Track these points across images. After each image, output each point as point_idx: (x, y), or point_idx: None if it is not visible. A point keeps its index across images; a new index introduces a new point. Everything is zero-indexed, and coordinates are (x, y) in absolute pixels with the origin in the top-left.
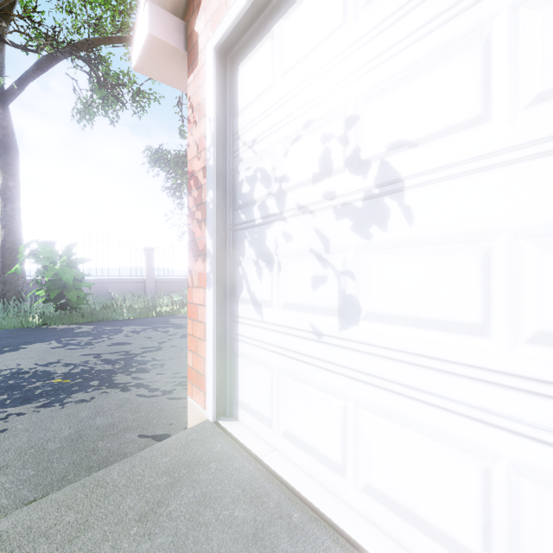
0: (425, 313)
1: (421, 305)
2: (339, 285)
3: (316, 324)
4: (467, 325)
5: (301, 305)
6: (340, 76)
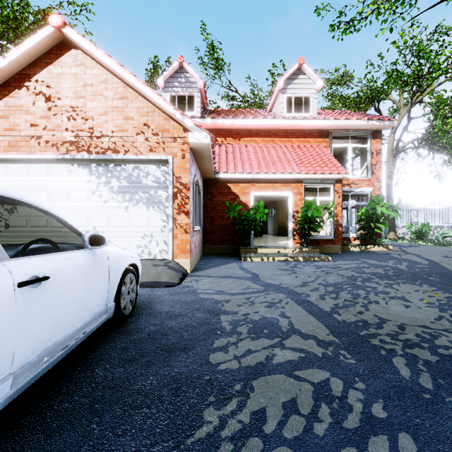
0: (20, 225)
1: (19, 224)
2: (5, 222)
3: (0, 229)
4: (25, 226)
5: None
6: (6, 185)
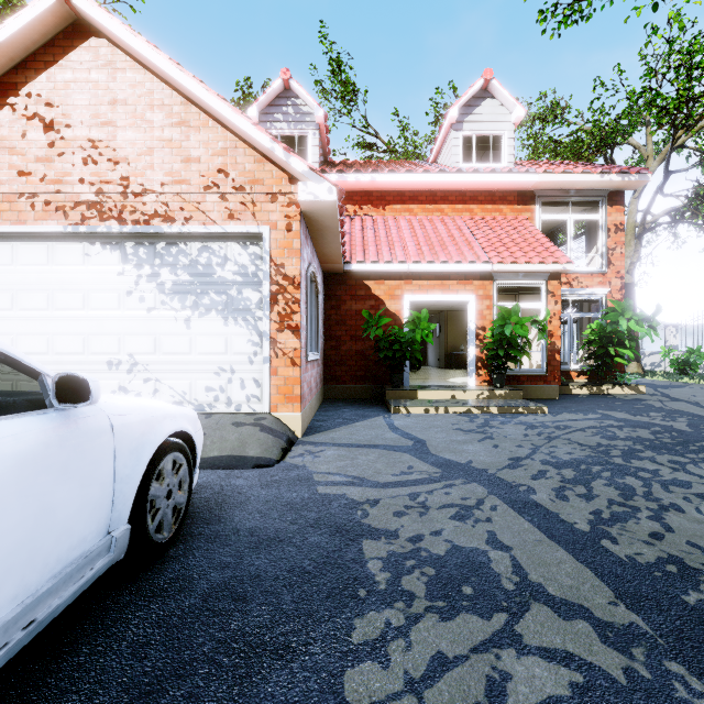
0: None
1: None
2: None
3: None
4: None
5: None
6: None
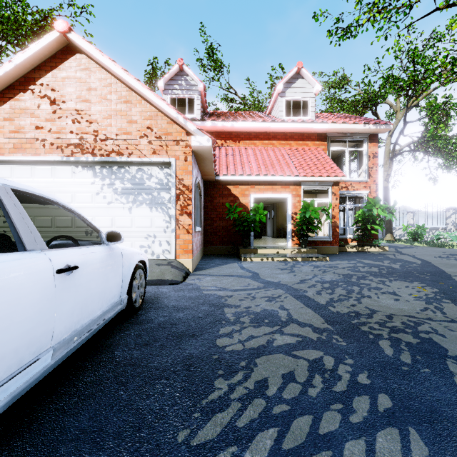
0: None
1: None
2: None
3: (5, 230)
4: None
5: (1, 226)
6: None
